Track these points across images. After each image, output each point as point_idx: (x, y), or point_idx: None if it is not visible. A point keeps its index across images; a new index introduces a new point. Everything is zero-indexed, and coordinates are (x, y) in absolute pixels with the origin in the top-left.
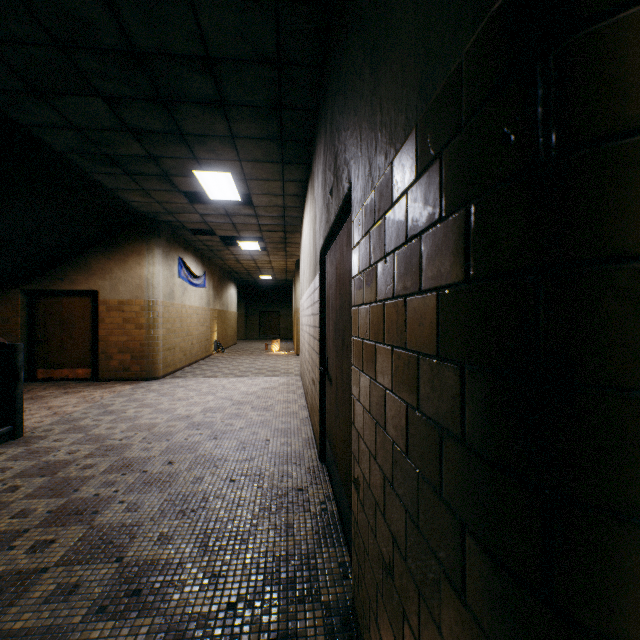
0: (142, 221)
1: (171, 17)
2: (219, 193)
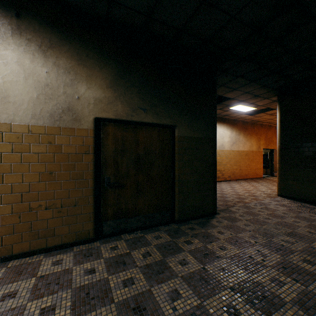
0: None
1: None
2: None
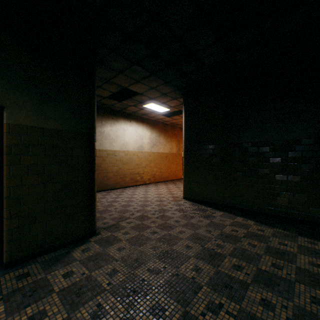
0: None
1: None
2: None
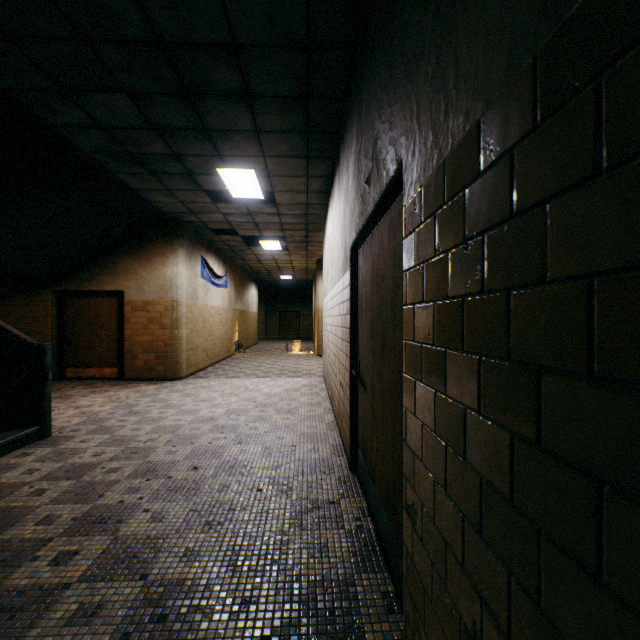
0: (166, 222)
1: (196, 1)
2: (242, 191)
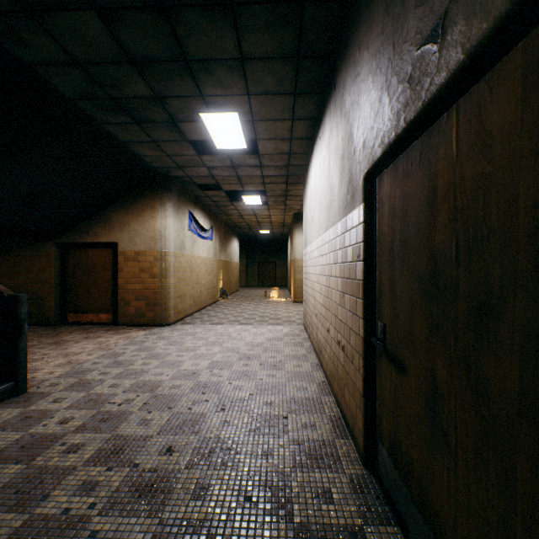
0: (155, 177)
1: None
2: (225, 140)
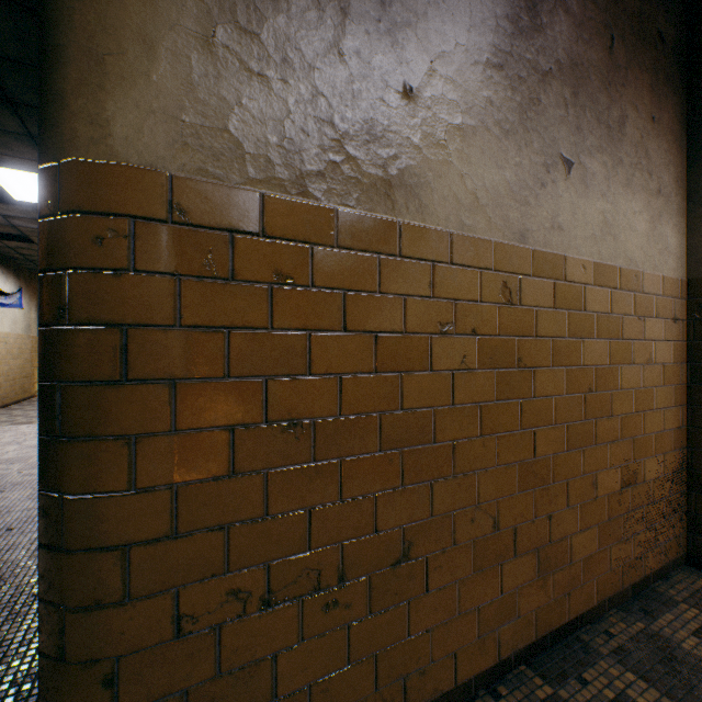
0: None
1: None
2: (27, 194)
